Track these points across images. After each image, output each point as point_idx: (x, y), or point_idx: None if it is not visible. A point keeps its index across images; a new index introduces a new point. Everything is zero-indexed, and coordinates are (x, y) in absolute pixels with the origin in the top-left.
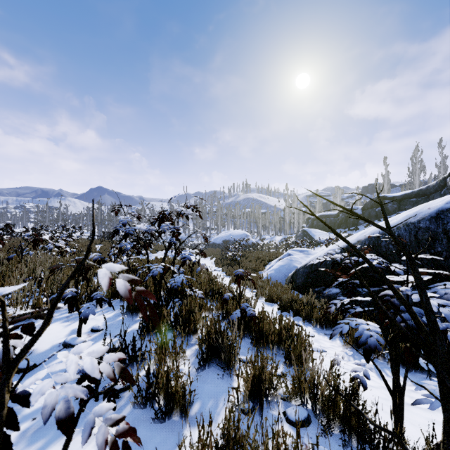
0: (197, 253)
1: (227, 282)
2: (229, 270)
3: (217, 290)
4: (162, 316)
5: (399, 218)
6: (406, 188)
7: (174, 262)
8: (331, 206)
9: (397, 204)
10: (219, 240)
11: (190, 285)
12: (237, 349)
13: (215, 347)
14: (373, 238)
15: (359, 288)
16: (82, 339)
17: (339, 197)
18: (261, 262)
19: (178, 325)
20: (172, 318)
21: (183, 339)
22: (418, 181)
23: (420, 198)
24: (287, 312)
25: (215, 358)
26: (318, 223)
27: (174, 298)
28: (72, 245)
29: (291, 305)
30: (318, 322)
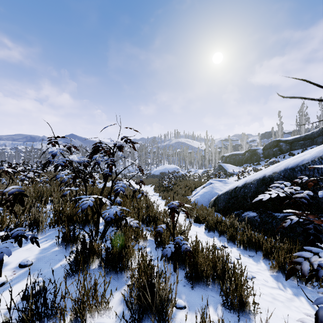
0: (139, 182)
1: (163, 205)
2: (164, 195)
3: (153, 216)
4: (92, 250)
5: (312, 152)
6: (294, 134)
7: (110, 193)
8: (239, 147)
9: (289, 145)
10: (157, 172)
11: (125, 216)
12: (171, 312)
13: (145, 298)
14: (288, 170)
15: (274, 213)
16: (1, 280)
17: (245, 141)
18: (188, 189)
19: (100, 273)
20: (104, 252)
21: (113, 276)
22: (303, 128)
23: (306, 141)
24: (212, 233)
25: (145, 311)
26: (230, 160)
27: (112, 225)
28: (43, 175)
29: (216, 226)
30: (242, 244)
